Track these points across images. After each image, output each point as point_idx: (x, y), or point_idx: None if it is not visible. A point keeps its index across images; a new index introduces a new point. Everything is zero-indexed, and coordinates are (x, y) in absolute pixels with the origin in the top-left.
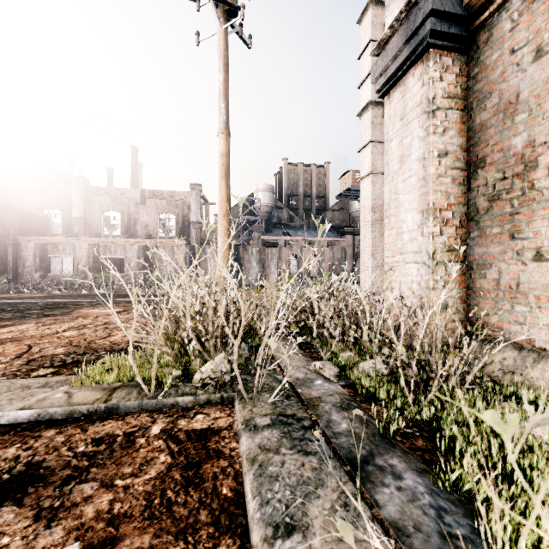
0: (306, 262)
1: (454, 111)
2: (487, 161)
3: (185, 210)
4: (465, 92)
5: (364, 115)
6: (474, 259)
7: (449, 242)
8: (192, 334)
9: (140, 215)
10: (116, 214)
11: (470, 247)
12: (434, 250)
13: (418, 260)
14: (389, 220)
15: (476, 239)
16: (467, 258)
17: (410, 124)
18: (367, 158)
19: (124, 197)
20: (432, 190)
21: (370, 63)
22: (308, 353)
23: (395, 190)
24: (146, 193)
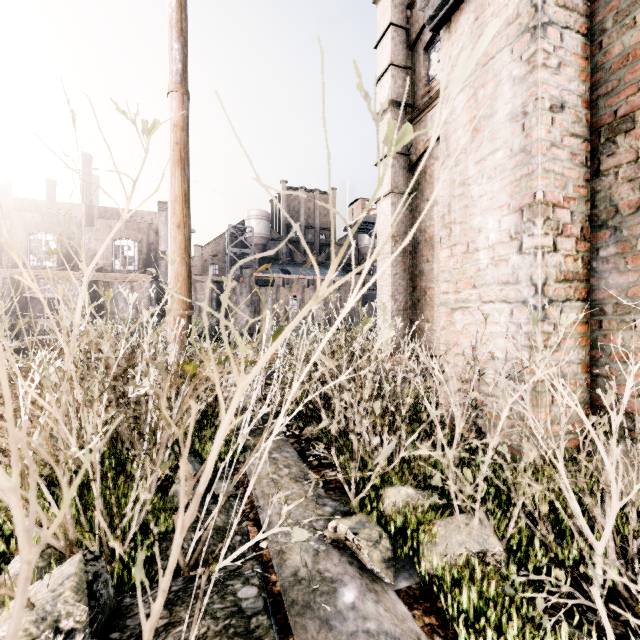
0: (329, 277)
1: (573, 33)
2: (639, 118)
3: (151, 236)
4: (588, 4)
5: (382, 119)
6: (609, 295)
7: (567, 265)
8: (2, 492)
9: (86, 240)
10: (49, 237)
11: (599, 274)
12: (545, 279)
13: (510, 297)
14: (449, 232)
15: (613, 260)
16: (591, 294)
17: (493, 61)
18: (386, 173)
19: (62, 215)
20: (542, 168)
21: (390, 52)
22: (317, 472)
23: (462, 179)
24: (94, 211)
